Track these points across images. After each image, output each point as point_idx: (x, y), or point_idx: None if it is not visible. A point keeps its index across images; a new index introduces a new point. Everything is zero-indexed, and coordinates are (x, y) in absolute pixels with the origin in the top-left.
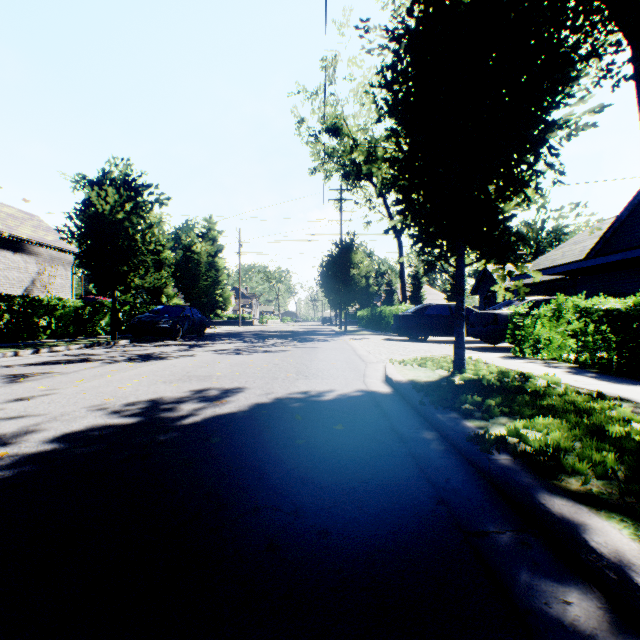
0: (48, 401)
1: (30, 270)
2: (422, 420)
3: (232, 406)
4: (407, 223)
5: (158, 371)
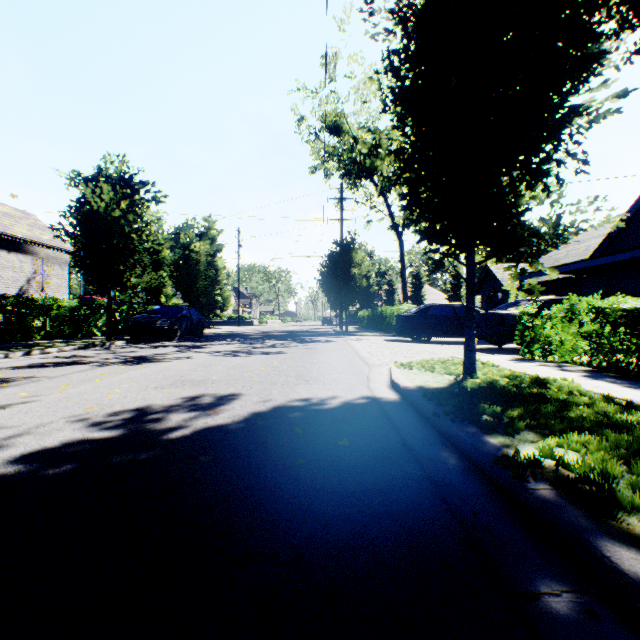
0: (26, 410)
1: (25, 269)
2: (436, 433)
3: (226, 416)
4: (413, 219)
5: (150, 375)
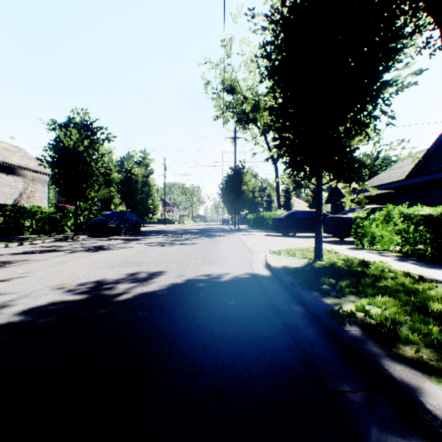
0: (23, 282)
1: (18, 187)
2: (292, 297)
3: (155, 286)
4: (281, 154)
5: (105, 259)
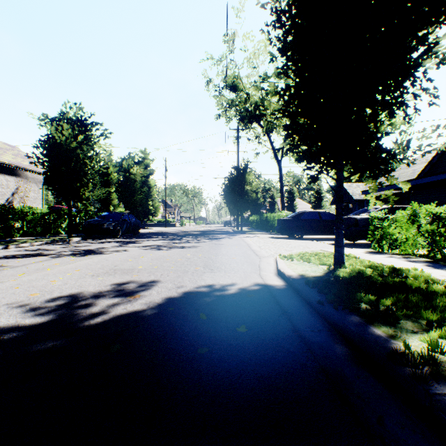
0: None
1: (10, 186)
2: (321, 319)
3: (143, 302)
4: (294, 144)
5: (91, 265)
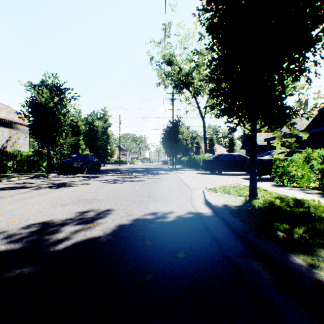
0: None
1: (5, 135)
2: (245, 245)
3: (100, 228)
4: (217, 103)
5: (62, 195)
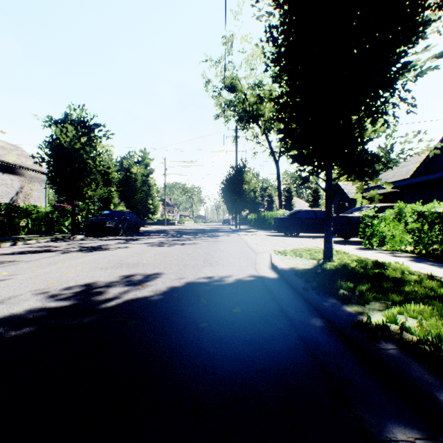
0: (4, 285)
1: (15, 186)
2: (305, 303)
3: (150, 290)
4: (287, 148)
5: (99, 259)
